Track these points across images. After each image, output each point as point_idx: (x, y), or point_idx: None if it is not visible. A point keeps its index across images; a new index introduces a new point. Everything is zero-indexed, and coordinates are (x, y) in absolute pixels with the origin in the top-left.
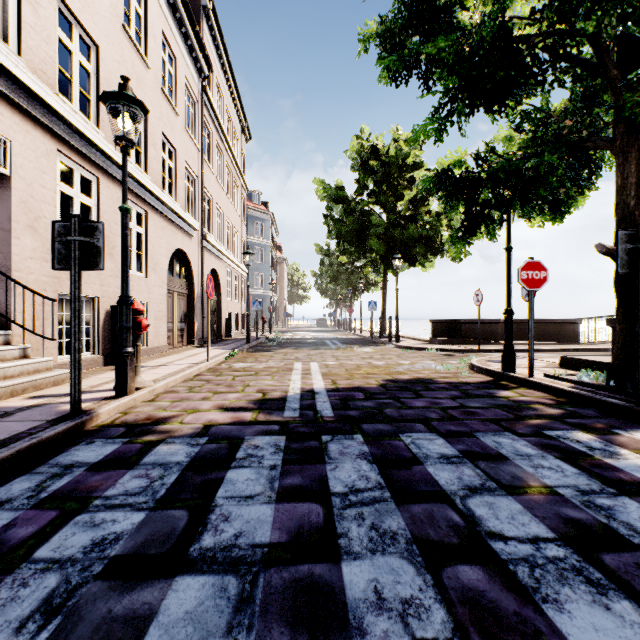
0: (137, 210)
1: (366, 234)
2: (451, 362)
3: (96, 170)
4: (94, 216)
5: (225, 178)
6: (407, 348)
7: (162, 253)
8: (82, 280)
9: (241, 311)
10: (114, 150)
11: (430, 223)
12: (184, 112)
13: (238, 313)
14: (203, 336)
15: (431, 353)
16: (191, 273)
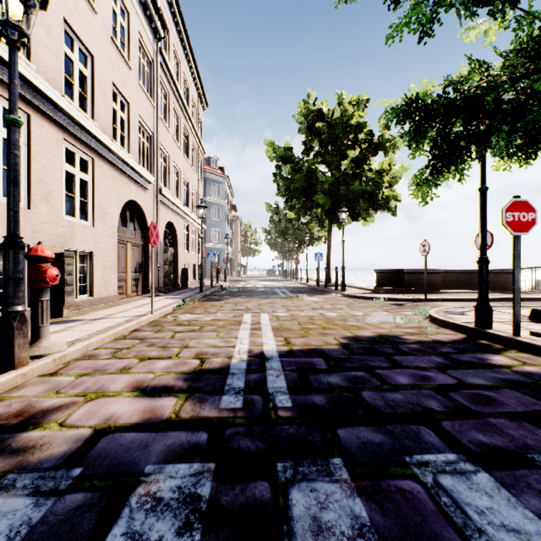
0: (82, 156)
1: (313, 190)
2: (406, 313)
3: (25, 105)
4: (23, 156)
5: (182, 139)
6: (354, 297)
7: (112, 203)
8: (4, 225)
9: (198, 262)
10: (47, 85)
11: (373, 179)
12: (138, 67)
13: (195, 264)
14: (159, 285)
15: (380, 302)
16: (146, 225)
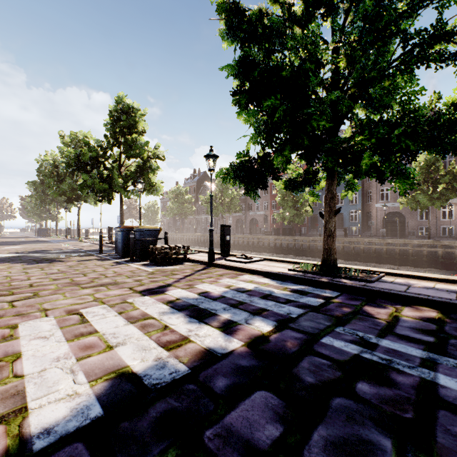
0: None
1: None
2: None
3: None
4: None
5: None
6: None
7: None
8: None
9: None
10: None
11: None
12: None
13: None
14: None
15: None
16: None
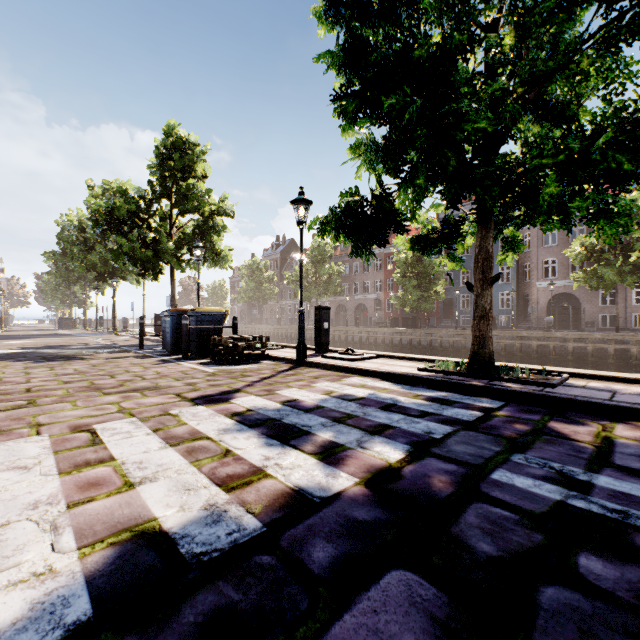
0: None
1: None
2: None
3: None
4: None
5: None
6: None
7: None
8: None
9: None
10: None
11: None
12: None
13: None
14: None
15: None
16: None
